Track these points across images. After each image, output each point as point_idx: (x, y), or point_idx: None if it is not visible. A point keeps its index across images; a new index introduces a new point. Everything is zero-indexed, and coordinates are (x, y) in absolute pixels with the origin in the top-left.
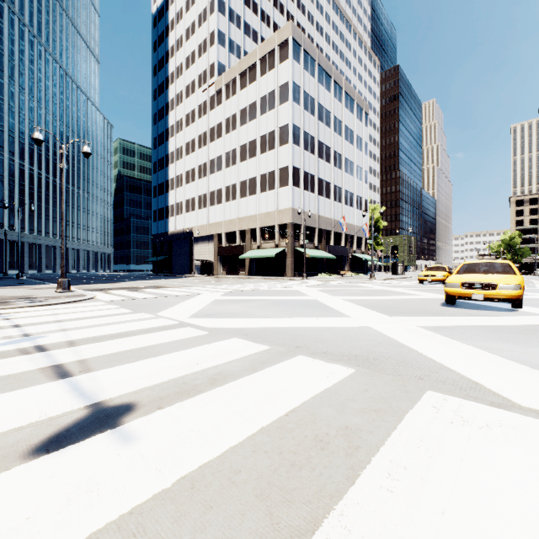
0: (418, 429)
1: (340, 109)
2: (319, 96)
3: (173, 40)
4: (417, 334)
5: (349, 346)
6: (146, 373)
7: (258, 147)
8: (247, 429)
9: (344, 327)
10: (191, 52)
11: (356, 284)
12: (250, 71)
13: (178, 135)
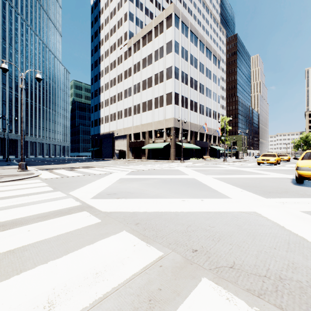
0: None
1: (203, 57)
2: (190, 49)
3: (102, 19)
4: None
5: (256, 250)
6: None
7: (153, 81)
8: None
9: (231, 211)
10: (113, 26)
11: (216, 165)
12: (148, 35)
13: (105, 75)
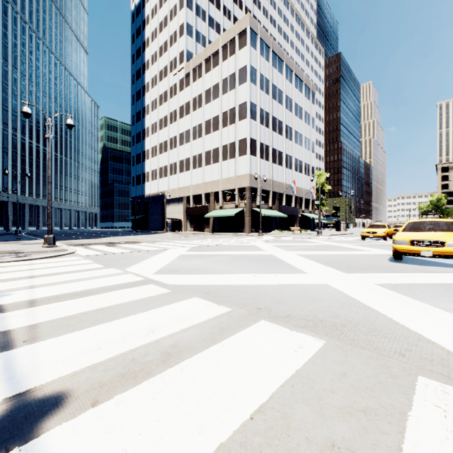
0: (432, 452)
1: (291, 89)
2: (273, 78)
3: (148, 32)
4: (378, 294)
5: (312, 308)
6: (94, 345)
7: (221, 122)
8: (199, 450)
9: (303, 284)
10: (164, 42)
11: (306, 239)
12: (214, 57)
13: (152, 112)
